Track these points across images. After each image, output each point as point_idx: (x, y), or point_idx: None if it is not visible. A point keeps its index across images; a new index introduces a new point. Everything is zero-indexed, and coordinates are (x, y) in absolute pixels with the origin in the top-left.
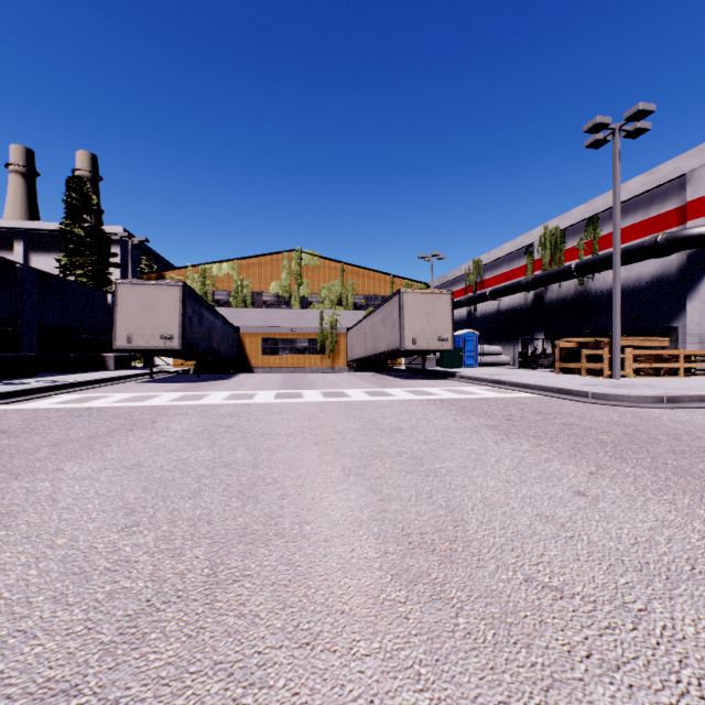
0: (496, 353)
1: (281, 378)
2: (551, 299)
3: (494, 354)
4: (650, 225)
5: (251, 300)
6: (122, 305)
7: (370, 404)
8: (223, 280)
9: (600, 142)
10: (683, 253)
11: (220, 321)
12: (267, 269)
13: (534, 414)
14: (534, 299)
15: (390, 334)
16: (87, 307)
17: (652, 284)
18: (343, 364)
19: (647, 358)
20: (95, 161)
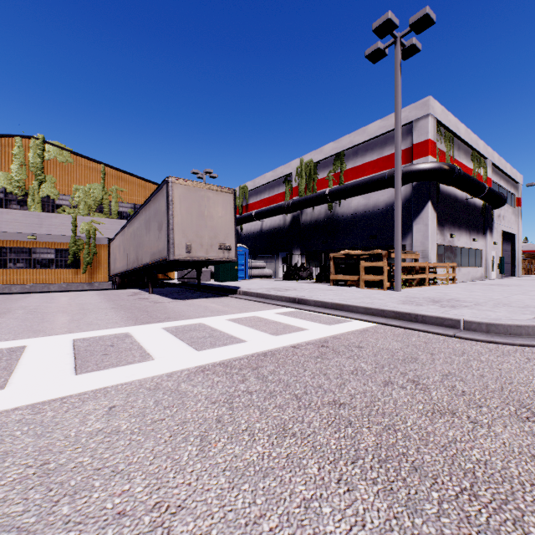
0: (261, 266)
1: None
2: (306, 221)
3: (259, 267)
4: (384, 162)
5: None
6: None
7: (0, 469)
8: None
9: (379, 54)
10: (409, 186)
11: None
12: None
13: None
14: (292, 220)
15: (155, 239)
16: None
17: (386, 210)
18: (104, 278)
19: None
20: None
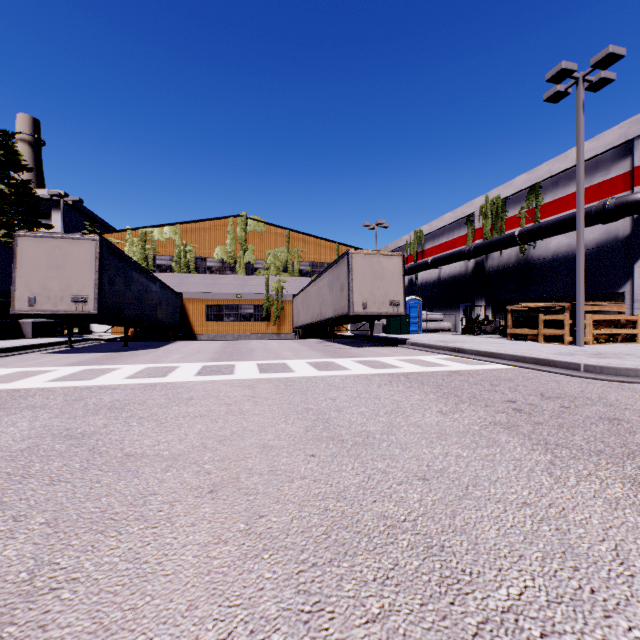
0: (438, 319)
1: (219, 346)
2: (492, 266)
3: (435, 320)
4: (594, 191)
5: (195, 265)
6: (23, 261)
7: (318, 383)
8: (164, 244)
9: (560, 95)
10: (630, 219)
11: (157, 285)
12: (211, 234)
13: (542, 399)
14: (475, 267)
15: (337, 298)
16: (4, 269)
17: (597, 250)
18: (288, 330)
19: (599, 324)
20: (37, 125)
